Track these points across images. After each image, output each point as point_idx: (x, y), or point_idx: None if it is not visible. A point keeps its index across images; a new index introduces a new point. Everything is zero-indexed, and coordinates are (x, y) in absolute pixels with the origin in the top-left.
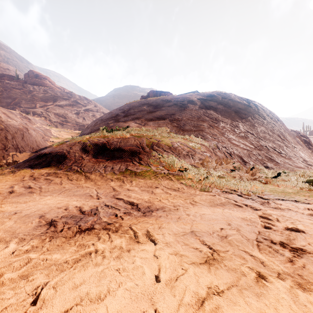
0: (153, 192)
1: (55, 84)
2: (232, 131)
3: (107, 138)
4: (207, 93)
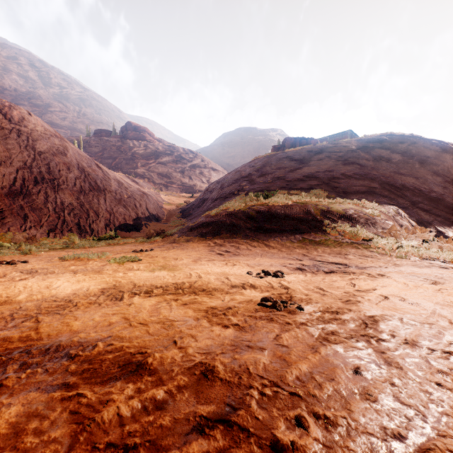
0: (346, 258)
1: (154, 136)
2: (416, 191)
3: (267, 206)
4: (373, 137)
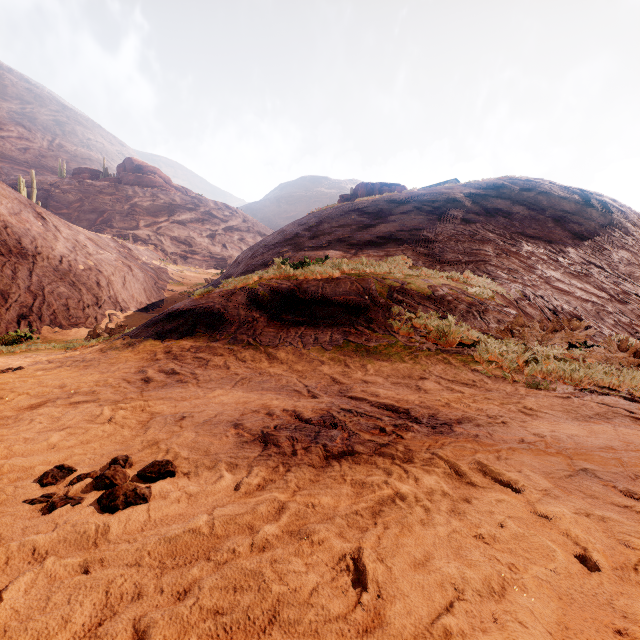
0: (420, 387)
1: (170, 182)
2: (551, 262)
3: (295, 280)
4: (485, 181)
